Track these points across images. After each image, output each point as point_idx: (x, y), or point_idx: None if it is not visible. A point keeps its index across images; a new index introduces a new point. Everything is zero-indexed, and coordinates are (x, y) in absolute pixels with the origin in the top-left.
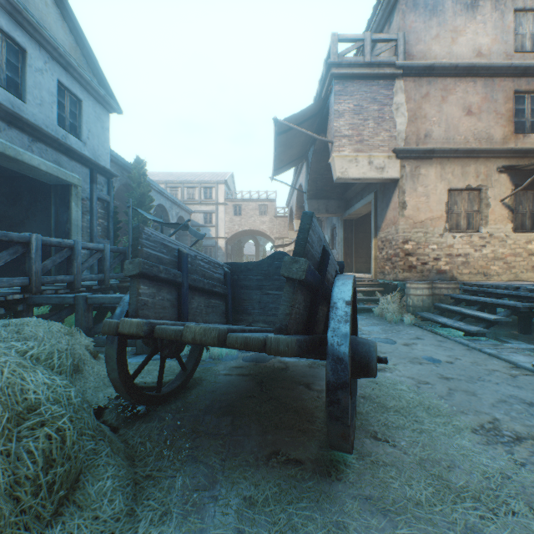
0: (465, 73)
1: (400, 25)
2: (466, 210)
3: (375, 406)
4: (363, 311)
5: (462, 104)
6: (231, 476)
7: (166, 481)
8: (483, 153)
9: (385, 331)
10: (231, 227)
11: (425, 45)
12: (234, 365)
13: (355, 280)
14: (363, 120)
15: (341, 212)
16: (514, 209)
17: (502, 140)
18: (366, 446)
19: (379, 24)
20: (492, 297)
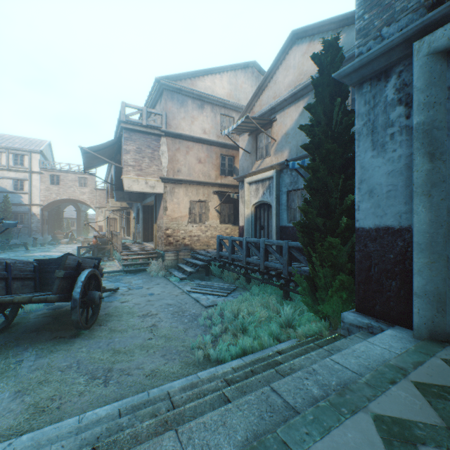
0: (198, 141)
1: (164, 107)
2: (199, 212)
3: (108, 316)
4: (142, 270)
5: (197, 157)
6: (35, 345)
7: (5, 353)
8: (206, 184)
9: (145, 282)
10: (48, 195)
11: (178, 121)
12: (41, 313)
13: (96, 269)
14: (142, 157)
15: (141, 200)
16: (221, 212)
17: (215, 178)
18: (95, 328)
19: (156, 96)
20: (198, 259)
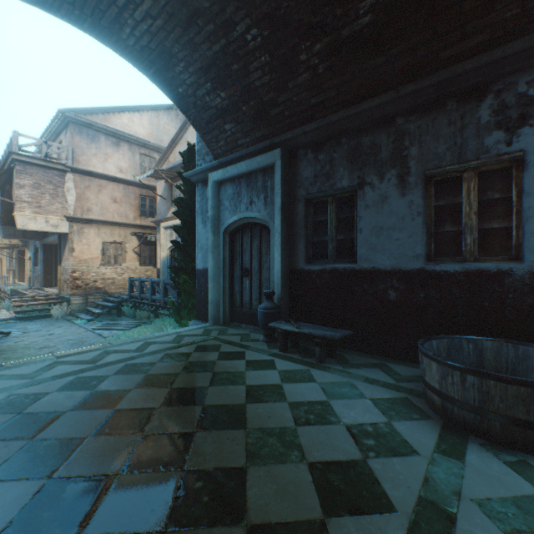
0: (113, 180)
1: (71, 140)
2: (115, 254)
3: (2, 351)
4: (42, 317)
5: (112, 196)
6: None
7: None
8: (123, 225)
9: (45, 326)
10: None
11: (88, 157)
12: None
13: None
14: (42, 193)
15: (41, 238)
16: (141, 254)
17: (134, 219)
18: None
19: (61, 126)
20: (111, 302)
